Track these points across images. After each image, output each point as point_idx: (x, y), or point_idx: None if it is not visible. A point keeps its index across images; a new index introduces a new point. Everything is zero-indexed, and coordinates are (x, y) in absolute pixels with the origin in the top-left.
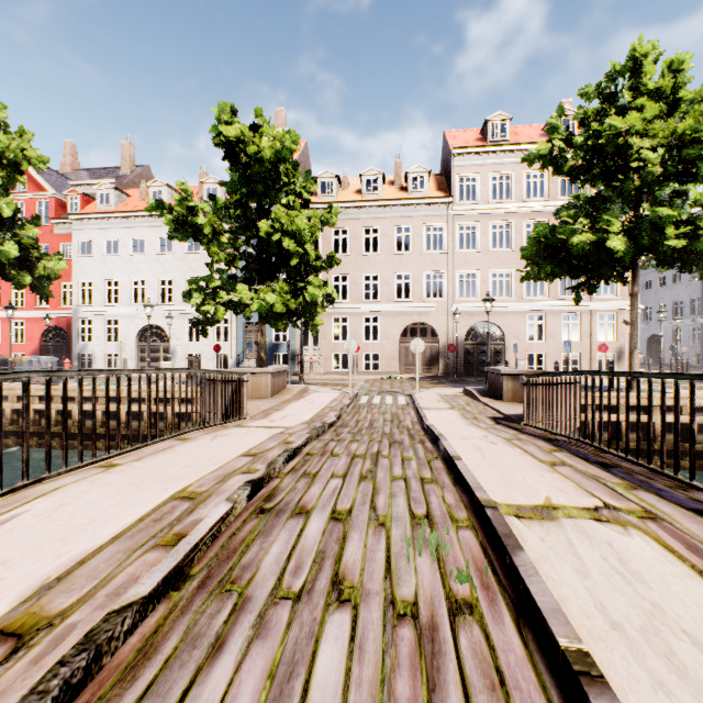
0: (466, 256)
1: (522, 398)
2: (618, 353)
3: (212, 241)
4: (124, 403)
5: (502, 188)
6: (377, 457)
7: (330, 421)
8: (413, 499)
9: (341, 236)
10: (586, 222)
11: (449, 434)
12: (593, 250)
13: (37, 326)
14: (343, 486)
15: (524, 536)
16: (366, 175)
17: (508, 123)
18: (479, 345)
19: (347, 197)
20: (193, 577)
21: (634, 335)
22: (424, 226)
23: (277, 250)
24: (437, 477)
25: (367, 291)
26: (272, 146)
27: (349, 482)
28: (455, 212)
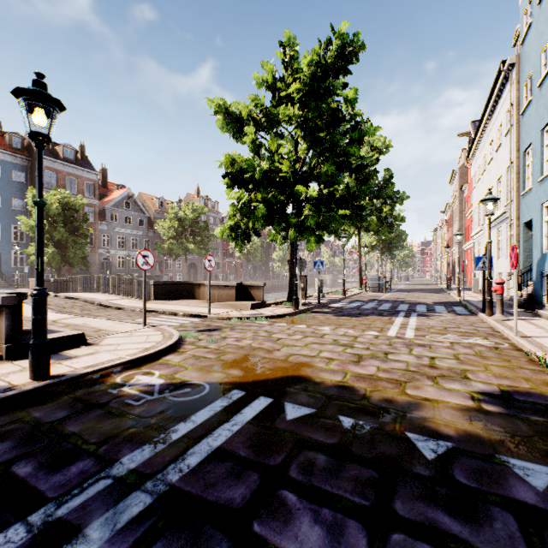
0: None
1: None
2: None
3: None
4: None
5: None
6: None
7: (106, 304)
8: None
9: None
10: None
11: (25, 305)
12: None
13: None
14: None
15: None
16: None
17: None
18: None
19: None
20: None
21: None
22: None
23: None
24: None
25: None
26: (221, 115)
27: None
28: None
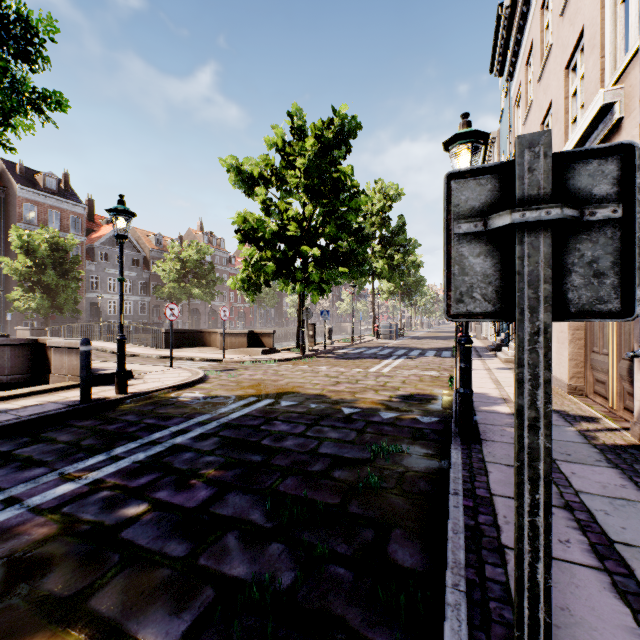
0: None
1: (17, 369)
2: None
3: None
4: None
5: None
6: None
7: None
8: None
9: (531, 69)
10: None
11: None
12: None
13: None
14: None
15: None
16: None
17: None
18: None
19: None
20: None
21: None
22: None
23: None
24: None
25: None
26: (233, 173)
27: None
28: None
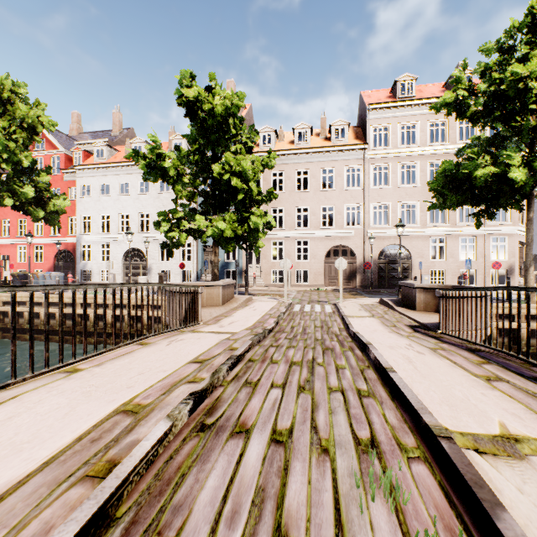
0: (379, 191)
1: (433, 308)
2: (509, 269)
3: (176, 181)
4: (110, 308)
5: (408, 136)
6: (312, 365)
7: (269, 327)
8: (354, 417)
9: (277, 177)
10: (488, 157)
11: (376, 342)
12: (495, 182)
13: (52, 250)
14: (282, 398)
15: (496, 483)
16: (297, 128)
17: (413, 82)
18: (390, 263)
19: (283, 146)
20: (118, 521)
21: (529, 254)
22: (344, 168)
23: (227, 188)
24: (373, 389)
25: (298, 221)
26: (223, 103)
27: (288, 394)
28: (370, 156)
